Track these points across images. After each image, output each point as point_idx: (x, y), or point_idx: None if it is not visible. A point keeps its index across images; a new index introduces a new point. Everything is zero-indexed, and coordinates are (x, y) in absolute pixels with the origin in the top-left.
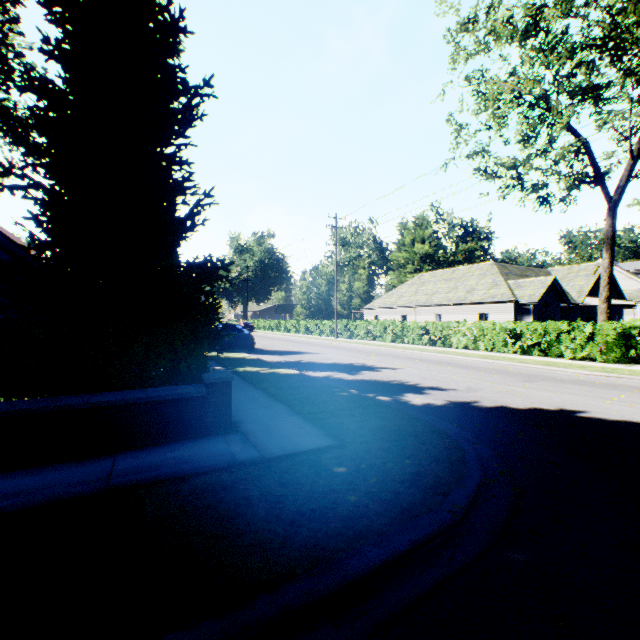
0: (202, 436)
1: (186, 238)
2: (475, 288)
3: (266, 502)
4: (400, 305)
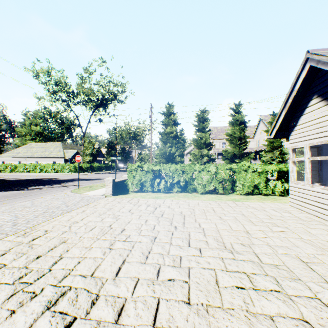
0: None
1: None
2: (53, 152)
3: None
4: (18, 157)
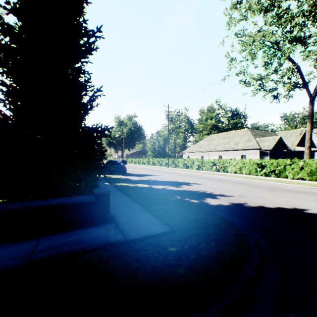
0: (92, 225)
1: (87, 114)
2: (239, 142)
3: (126, 274)
4: (200, 151)
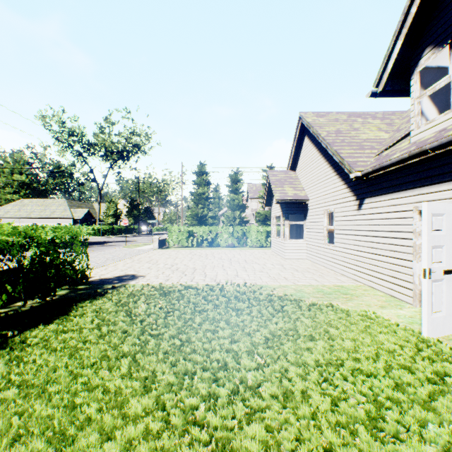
0: None
1: None
2: (56, 211)
3: None
4: (9, 217)
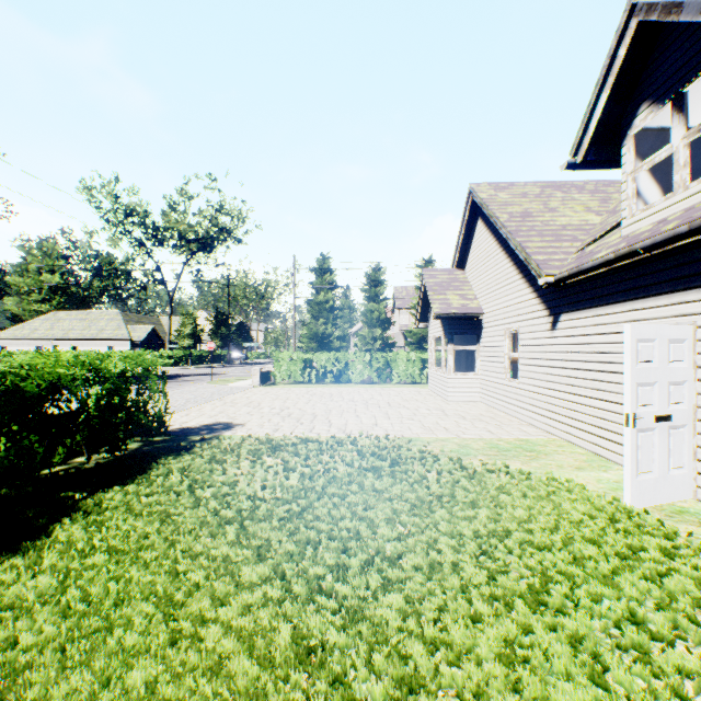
0: None
1: None
2: (106, 329)
3: None
4: (37, 338)
